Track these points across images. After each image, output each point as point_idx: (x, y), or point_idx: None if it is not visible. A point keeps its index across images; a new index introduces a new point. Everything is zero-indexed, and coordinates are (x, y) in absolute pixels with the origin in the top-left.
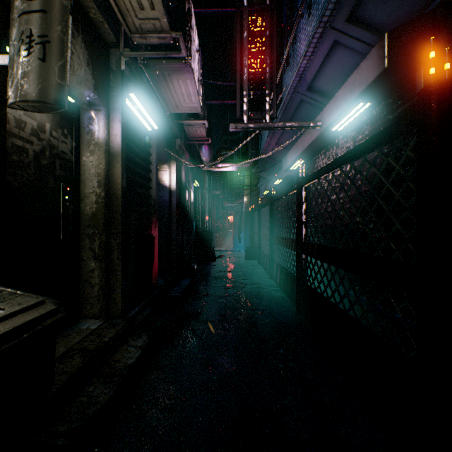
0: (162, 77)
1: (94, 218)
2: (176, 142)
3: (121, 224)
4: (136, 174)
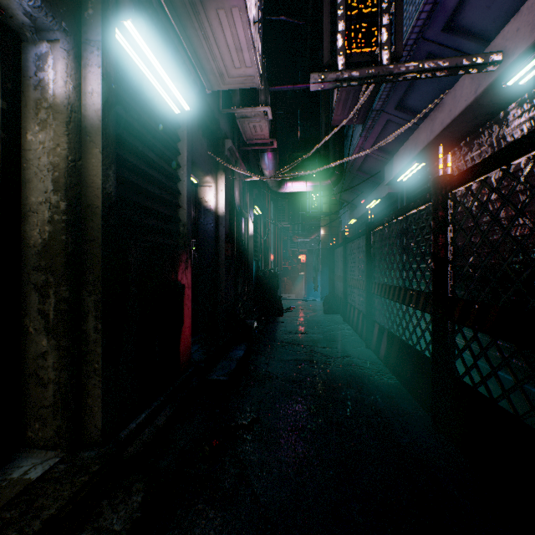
0: (189, 7)
1: (47, 252)
2: (226, 144)
3: (102, 263)
4: (148, 180)
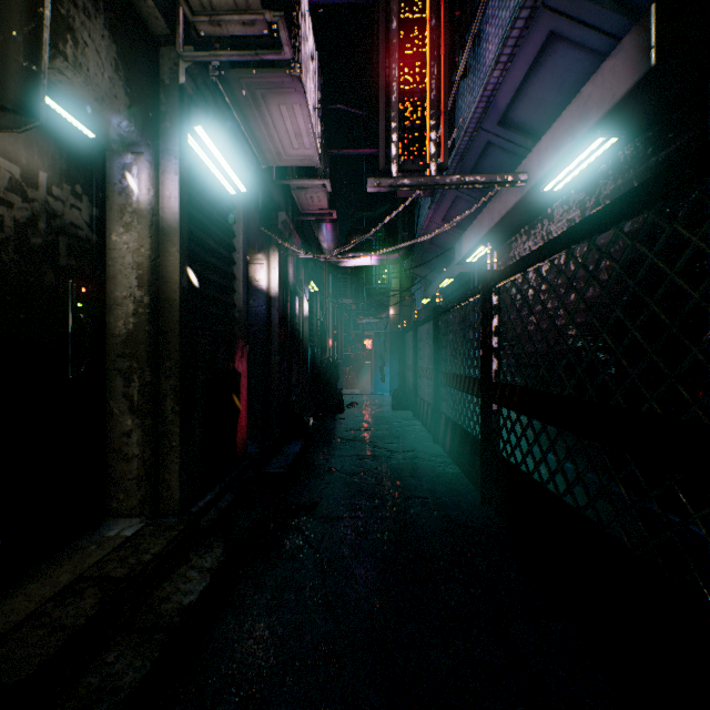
0: (251, 101)
1: (132, 342)
2: (279, 216)
3: (179, 351)
4: (208, 267)
